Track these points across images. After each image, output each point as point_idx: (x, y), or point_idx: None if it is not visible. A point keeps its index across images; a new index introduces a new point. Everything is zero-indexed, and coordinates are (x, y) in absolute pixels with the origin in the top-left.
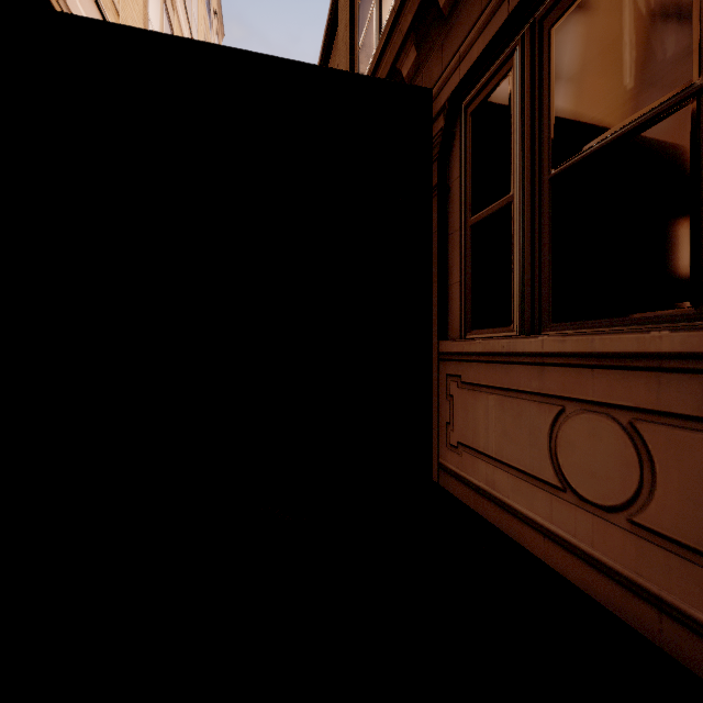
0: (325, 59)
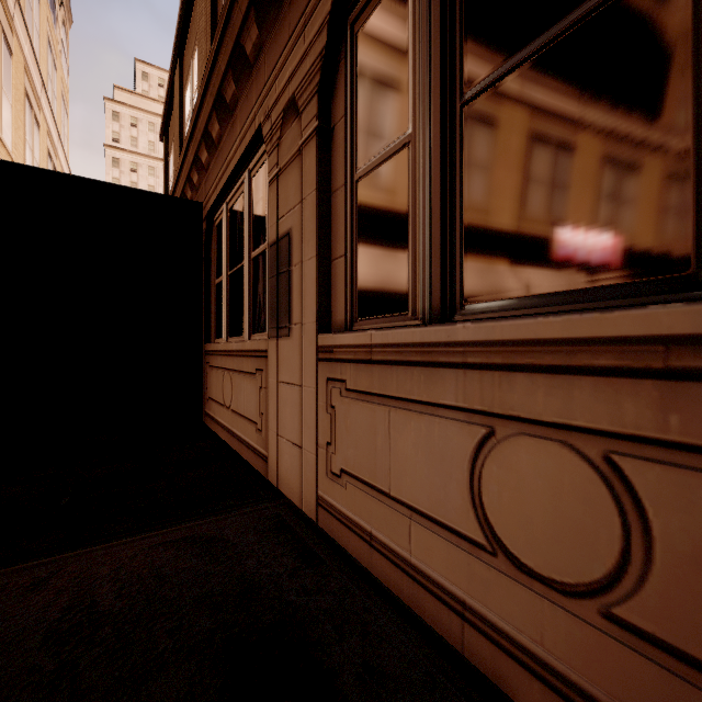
0: (169, 110)
